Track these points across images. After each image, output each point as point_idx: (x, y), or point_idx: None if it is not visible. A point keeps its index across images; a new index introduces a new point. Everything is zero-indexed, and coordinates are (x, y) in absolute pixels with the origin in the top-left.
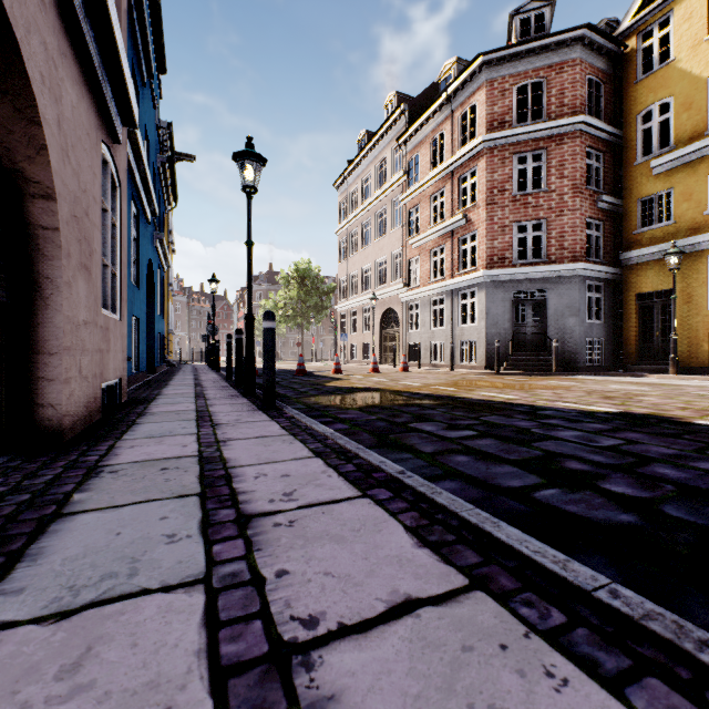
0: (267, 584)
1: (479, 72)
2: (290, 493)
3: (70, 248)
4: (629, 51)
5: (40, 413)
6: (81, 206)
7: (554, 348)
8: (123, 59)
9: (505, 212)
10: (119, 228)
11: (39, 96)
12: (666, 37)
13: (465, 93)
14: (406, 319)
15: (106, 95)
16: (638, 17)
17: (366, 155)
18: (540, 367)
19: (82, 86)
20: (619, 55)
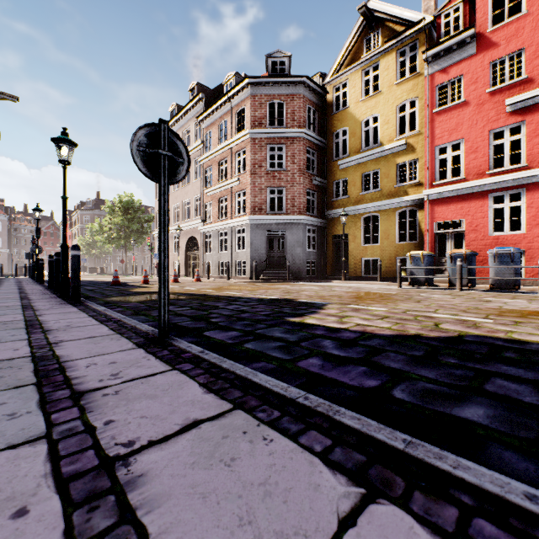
0: (50, 338)
1: (247, 88)
2: (69, 325)
3: None
4: (330, 95)
5: None
6: None
7: (287, 266)
8: None
9: (262, 180)
10: None
11: None
12: None
13: (239, 99)
14: (203, 245)
15: None
16: (333, 78)
17: (175, 122)
18: (281, 277)
19: None
20: (325, 97)
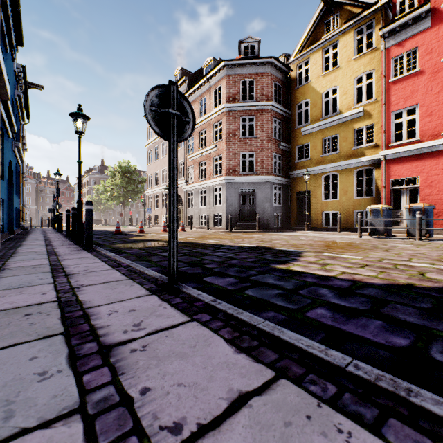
0: (72, 282)
1: (223, 69)
2: (87, 270)
3: None
4: (293, 73)
5: None
6: None
7: (257, 218)
8: (5, 74)
9: (236, 146)
10: None
11: None
12: None
13: (216, 79)
14: (186, 201)
15: None
16: (296, 57)
17: None
18: (251, 228)
19: None
20: (289, 74)
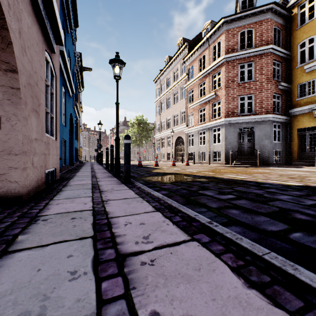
0: None
1: (222, 26)
2: (147, 237)
3: (26, 100)
4: (294, 14)
5: (10, 186)
6: (33, 79)
7: (258, 154)
8: (55, 7)
9: (234, 91)
10: (55, 95)
11: (6, 13)
12: (311, 8)
13: (215, 36)
14: (187, 141)
15: (47, 26)
16: None
17: (168, 67)
18: (251, 163)
19: (34, 18)
20: (289, 17)
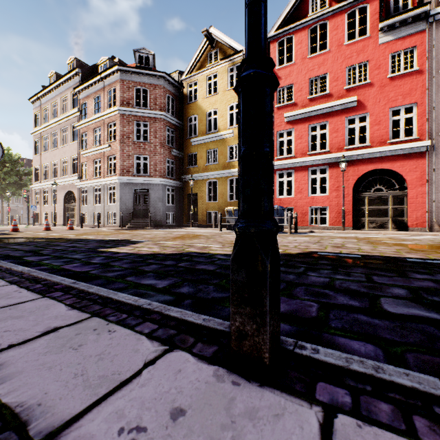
0: None
1: (117, 73)
2: None
3: None
4: (185, 89)
5: None
6: None
7: (149, 216)
8: None
9: (130, 148)
10: None
11: None
12: None
13: (111, 80)
14: (80, 198)
15: None
16: (187, 77)
17: (54, 89)
18: (145, 225)
19: None
20: (182, 90)
